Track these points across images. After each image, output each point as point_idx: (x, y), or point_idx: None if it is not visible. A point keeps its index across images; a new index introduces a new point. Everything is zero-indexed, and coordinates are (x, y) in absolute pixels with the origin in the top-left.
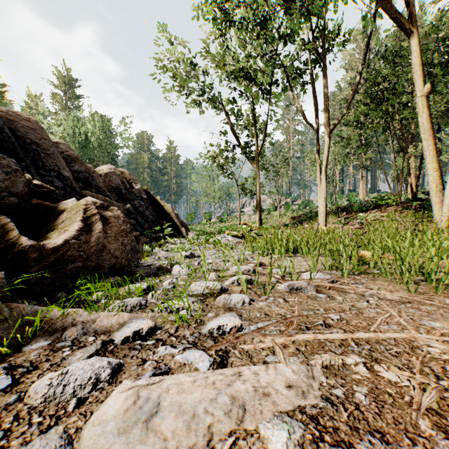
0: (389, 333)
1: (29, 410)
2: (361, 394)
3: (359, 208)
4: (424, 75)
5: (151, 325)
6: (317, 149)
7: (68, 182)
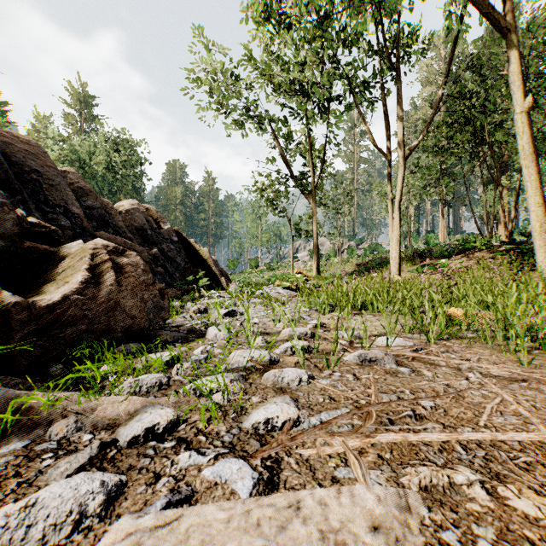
0: (512, 433)
1: None
2: (487, 542)
3: (440, 252)
4: (524, 86)
5: (171, 418)
6: (388, 180)
7: (78, 221)
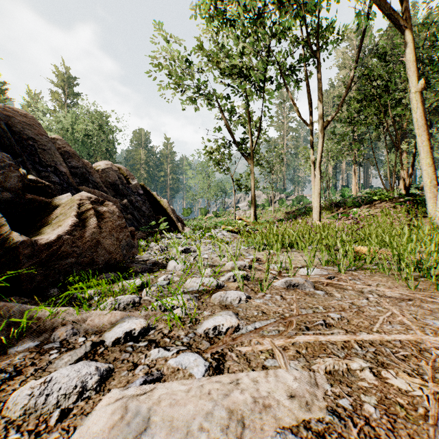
0: (395, 335)
1: (6, 423)
2: (370, 405)
3: (352, 203)
4: (418, 71)
5: (143, 325)
6: (311, 145)
7: (65, 178)
